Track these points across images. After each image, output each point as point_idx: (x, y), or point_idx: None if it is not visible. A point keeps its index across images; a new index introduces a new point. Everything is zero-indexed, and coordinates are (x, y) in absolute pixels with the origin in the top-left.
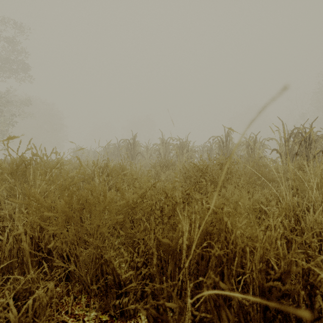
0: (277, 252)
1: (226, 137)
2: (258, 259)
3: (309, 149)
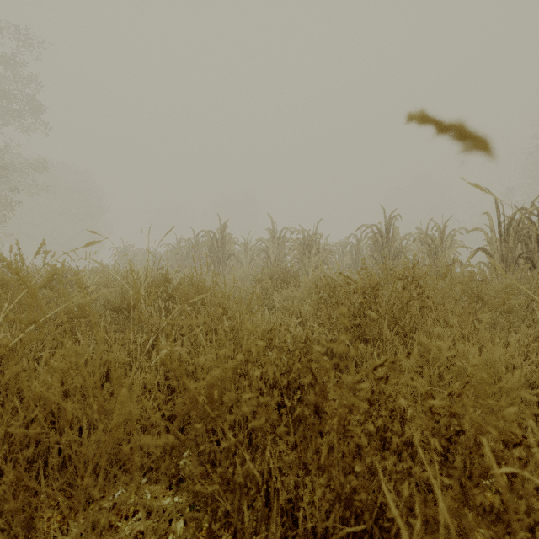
0: None
1: (388, 227)
2: None
3: None
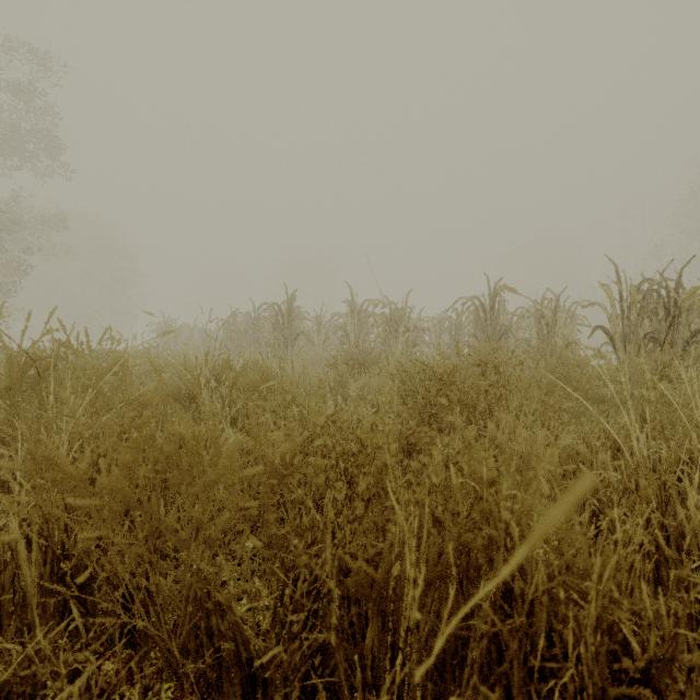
0: (640, 607)
1: (493, 299)
2: (592, 626)
3: (676, 326)
